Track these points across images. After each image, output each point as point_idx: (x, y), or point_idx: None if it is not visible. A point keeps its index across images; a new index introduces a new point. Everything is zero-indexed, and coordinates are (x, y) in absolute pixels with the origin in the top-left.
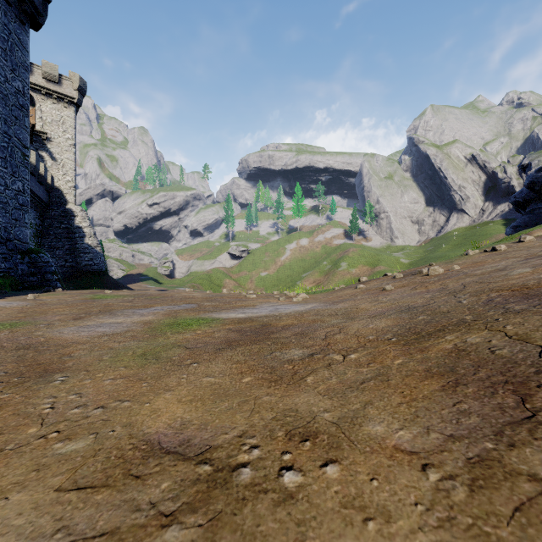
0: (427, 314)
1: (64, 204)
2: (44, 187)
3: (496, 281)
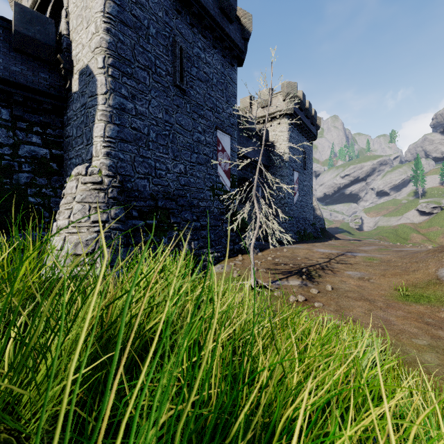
0: None
1: None
2: None
3: None
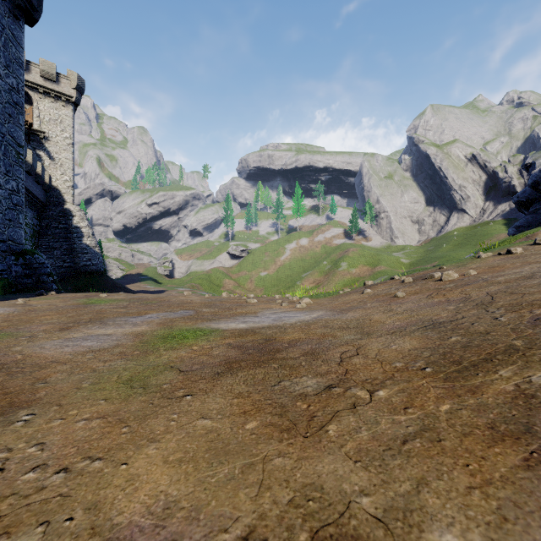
0: (460, 334)
1: (62, 204)
2: (41, 187)
3: (531, 292)
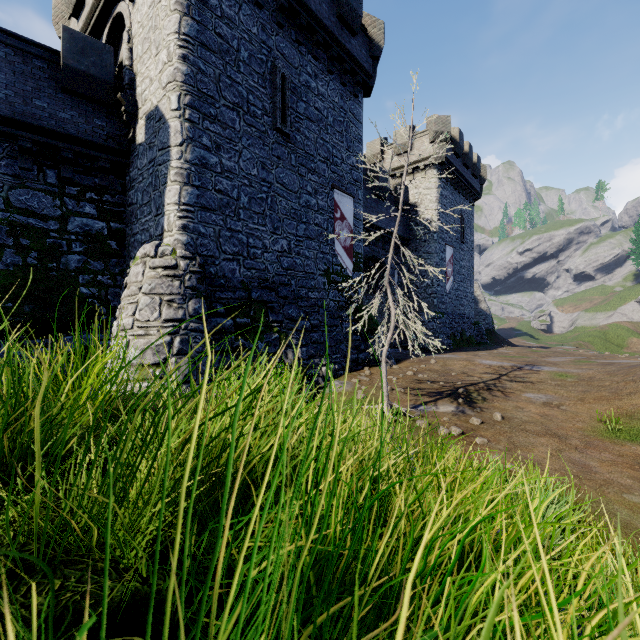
0: None
1: None
2: None
3: None
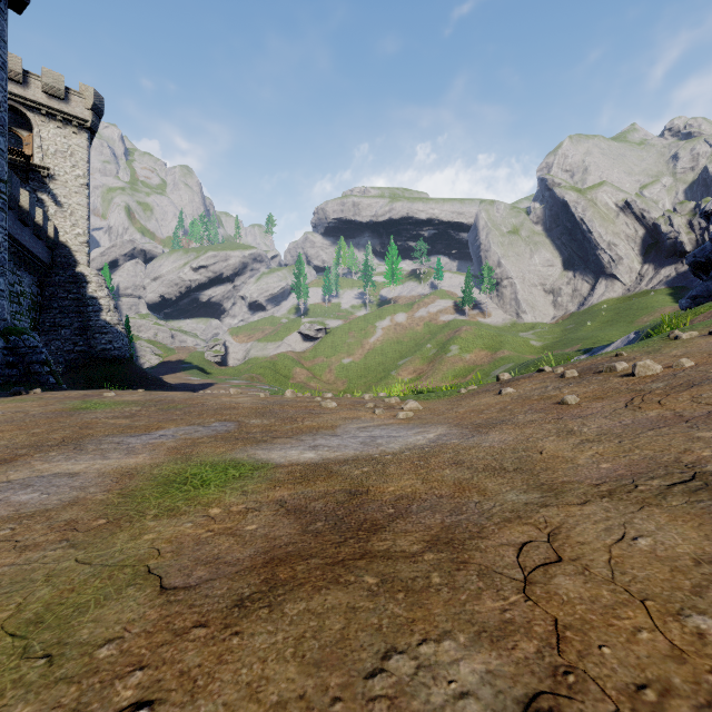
0: None
1: (73, 266)
2: (44, 242)
3: None
